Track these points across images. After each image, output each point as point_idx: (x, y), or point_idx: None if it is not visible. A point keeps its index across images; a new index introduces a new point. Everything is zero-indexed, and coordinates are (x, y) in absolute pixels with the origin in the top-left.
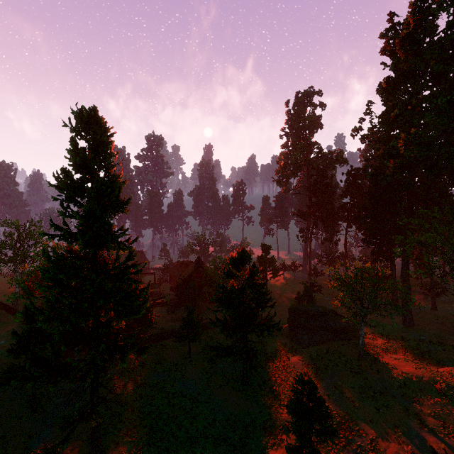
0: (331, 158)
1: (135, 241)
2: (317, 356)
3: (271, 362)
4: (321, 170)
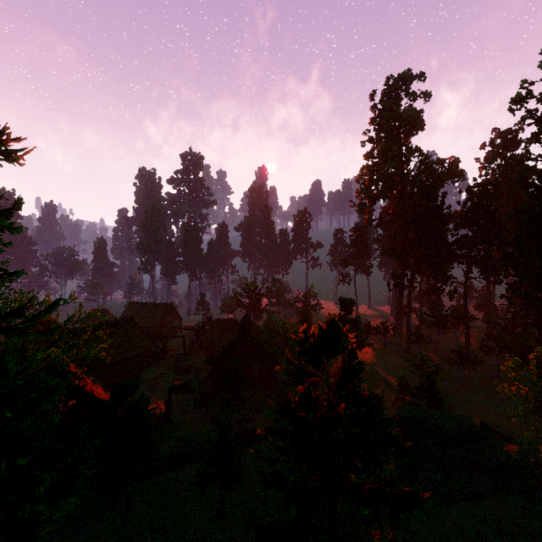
0: (441, 169)
1: (45, 313)
2: (479, 538)
3: (379, 537)
4: (427, 187)
